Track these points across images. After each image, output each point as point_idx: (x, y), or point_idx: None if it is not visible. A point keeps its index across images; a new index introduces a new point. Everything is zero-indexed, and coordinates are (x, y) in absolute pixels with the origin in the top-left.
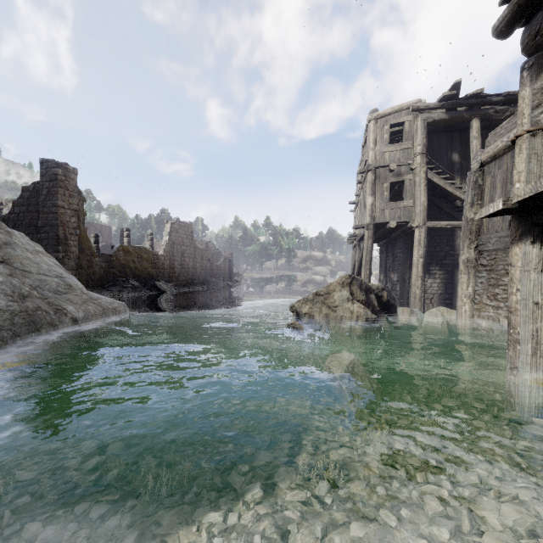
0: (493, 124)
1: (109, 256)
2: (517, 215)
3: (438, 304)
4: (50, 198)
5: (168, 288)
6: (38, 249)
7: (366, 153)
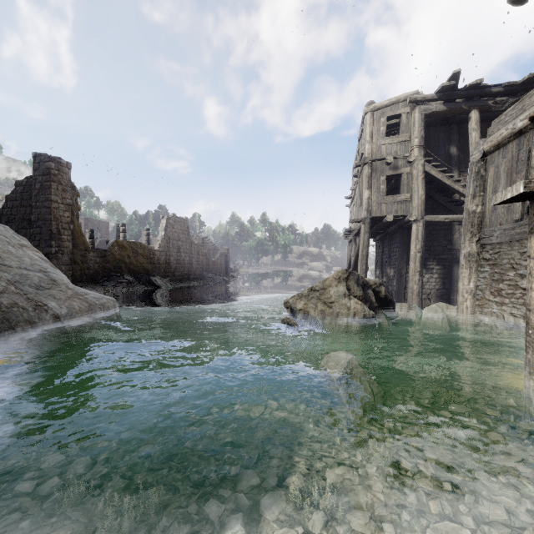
0: (492, 116)
1: (103, 251)
2: None
3: (435, 299)
4: (43, 193)
5: (163, 283)
6: (23, 243)
7: (362, 147)
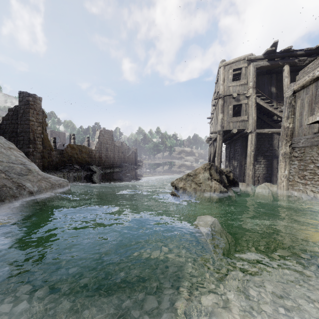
0: (297, 69)
1: (61, 150)
2: None
3: (262, 180)
4: (25, 115)
5: (97, 169)
6: (11, 146)
7: (218, 87)
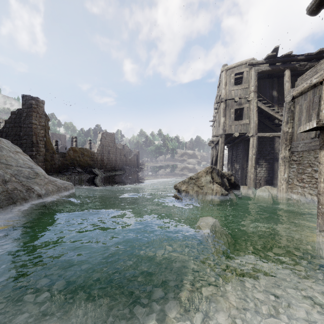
0: (298, 73)
1: (63, 153)
2: (323, 131)
3: (264, 183)
4: (28, 119)
5: (100, 172)
6: (18, 150)
7: (220, 91)
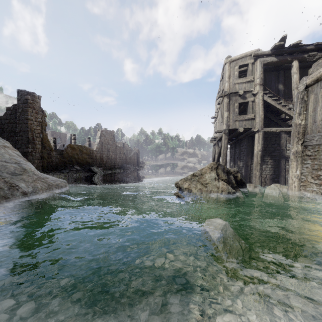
0: (305, 65)
1: (61, 151)
2: None
3: (269, 181)
4: (23, 114)
5: (98, 170)
6: (6, 145)
7: (223, 85)
